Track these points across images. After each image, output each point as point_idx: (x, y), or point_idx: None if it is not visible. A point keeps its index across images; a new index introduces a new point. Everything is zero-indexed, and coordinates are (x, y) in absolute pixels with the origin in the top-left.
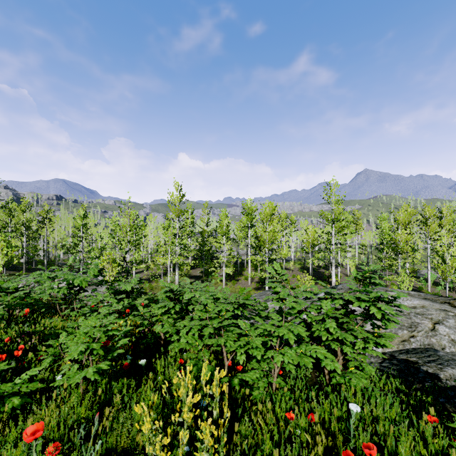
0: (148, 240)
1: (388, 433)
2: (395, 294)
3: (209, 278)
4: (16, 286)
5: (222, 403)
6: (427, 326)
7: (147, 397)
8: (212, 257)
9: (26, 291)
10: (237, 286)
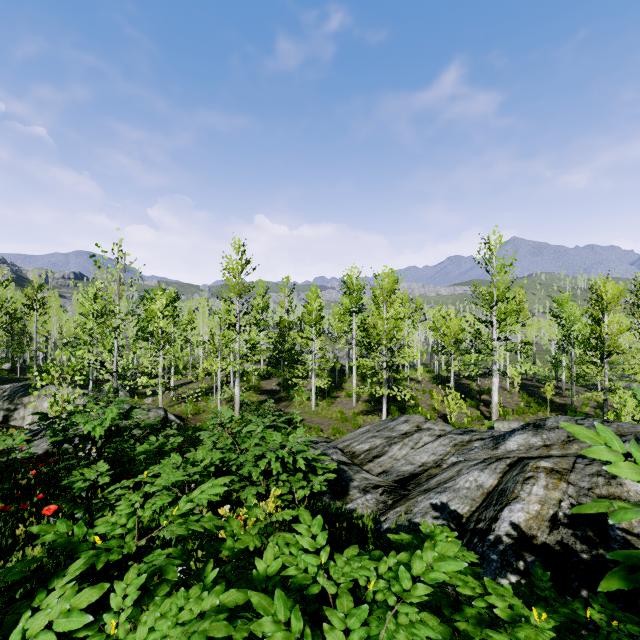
0: (156, 326)
1: None
2: None
3: (291, 394)
4: None
5: None
6: None
7: None
8: (296, 361)
9: None
10: (335, 407)
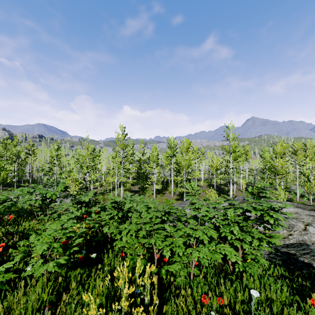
0: (101, 165)
1: (281, 313)
2: (282, 205)
3: (144, 192)
4: (5, 198)
5: (153, 288)
6: (300, 227)
7: (96, 283)
8: (146, 177)
9: (12, 201)
10: (164, 197)
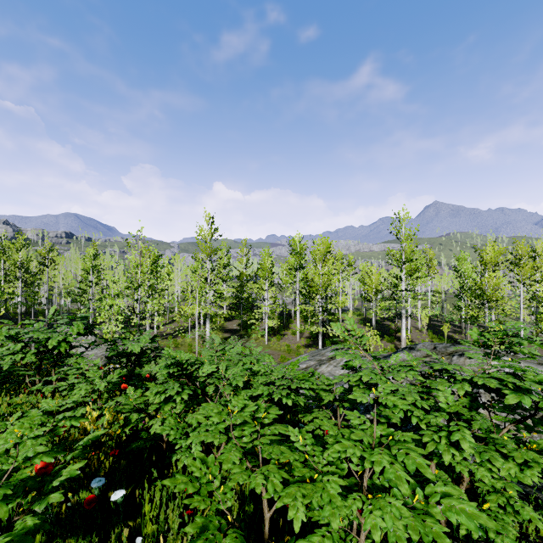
0: (165, 284)
1: None
2: None
3: (248, 332)
4: None
5: None
6: None
7: None
8: (252, 306)
9: None
10: (283, 342)
